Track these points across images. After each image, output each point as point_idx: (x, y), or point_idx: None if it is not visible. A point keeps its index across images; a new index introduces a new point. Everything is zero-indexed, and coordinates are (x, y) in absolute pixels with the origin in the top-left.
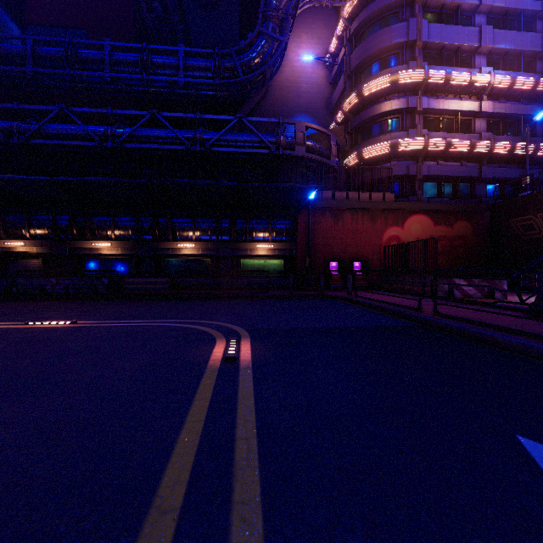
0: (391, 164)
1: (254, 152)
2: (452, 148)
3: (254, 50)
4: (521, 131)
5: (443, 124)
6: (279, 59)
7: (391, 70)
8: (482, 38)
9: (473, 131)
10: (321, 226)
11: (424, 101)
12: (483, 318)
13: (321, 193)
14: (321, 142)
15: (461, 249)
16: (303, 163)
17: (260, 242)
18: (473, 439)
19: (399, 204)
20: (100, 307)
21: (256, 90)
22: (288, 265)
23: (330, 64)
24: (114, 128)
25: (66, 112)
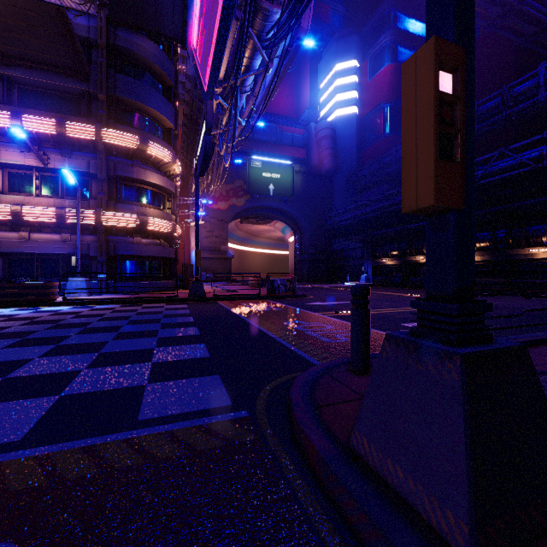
0: None
1: None
2: None
3: None
4: None
5: None
6: None
7: None
8: None
9: None
10: None
11: None
12: None
13: None
14: None
15: None
16: None
17: None
18: None
19: None
20: None
21: None
22: None
23: None
24: None
25: None
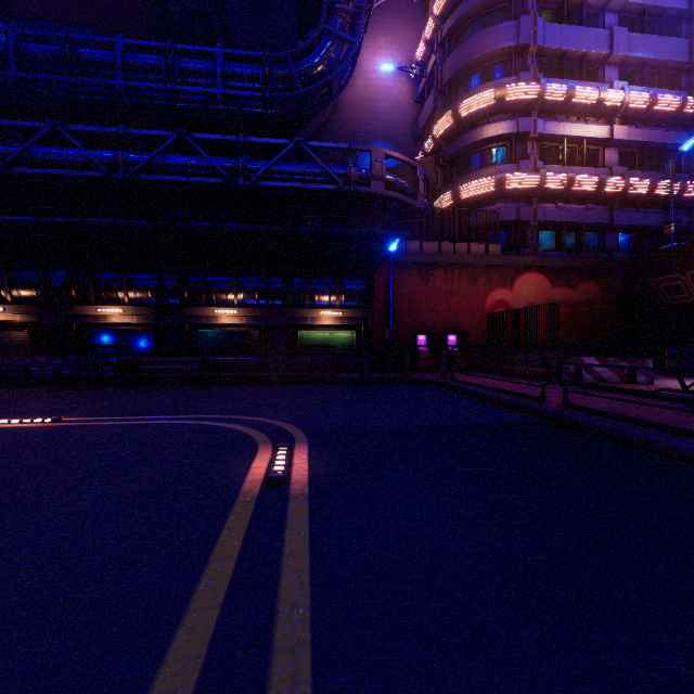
0: (496, 206)
1: (317, 188)
2: (575, 186)
3: (316, 54)
4: (663, 165)
5: (563, 155)
6: (350, 67)
7: (496, 84)
8: (613, 44)
9: (601, 164)
10: (404, 287)
11: (539, 124)
12: (632, 412)
13: (406, 243)
14: (405, 177)
15: (586, 318)
16: (381, 204)
17: (325, 308)
18: (693, 642)
19: (506, 259)
20: (102, 396)
21: (319, 107)
22: (362, 338)
23: (416, 77)
24: (126, 153)
25: (60, 130)
